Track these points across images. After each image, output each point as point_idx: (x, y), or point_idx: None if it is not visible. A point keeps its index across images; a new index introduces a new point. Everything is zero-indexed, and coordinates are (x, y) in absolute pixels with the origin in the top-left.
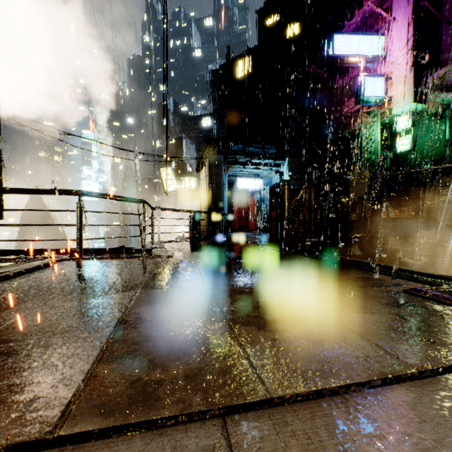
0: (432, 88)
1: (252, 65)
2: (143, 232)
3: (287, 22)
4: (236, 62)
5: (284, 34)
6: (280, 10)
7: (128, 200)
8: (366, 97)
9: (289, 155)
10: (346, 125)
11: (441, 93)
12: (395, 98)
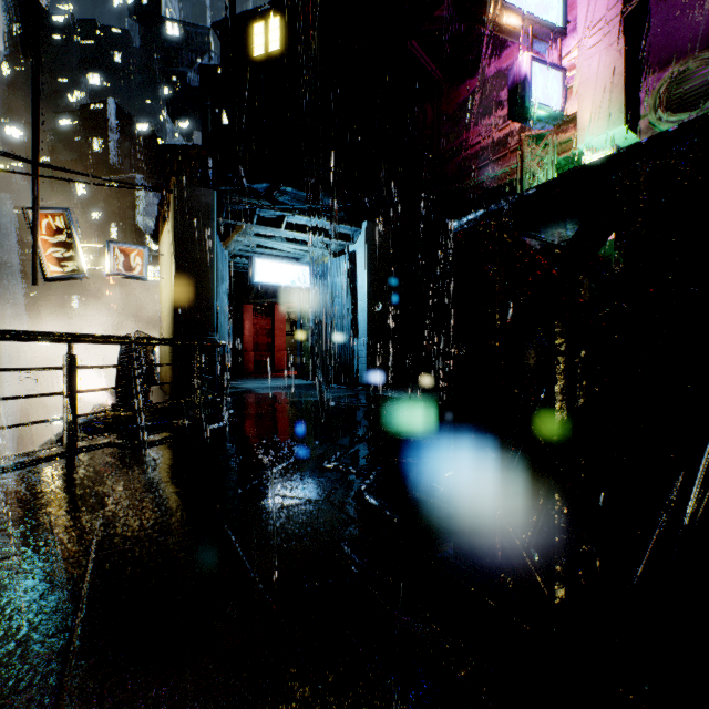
0: (652, 104)
1: (283, 35)
2: None
3: None
4: (249, 23)
5: None
6: None
7: None
8: (534, 104)
9: (368, 216)
10: (473, 171)
11: (671, 114)
12: (584, 116)
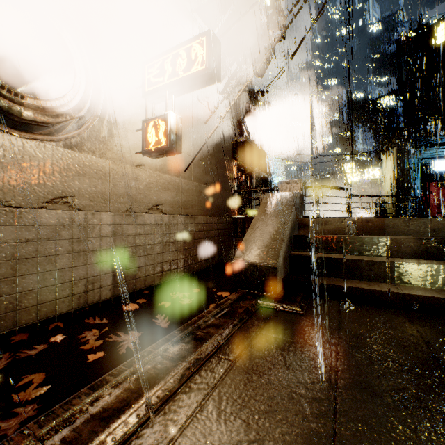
0: None
1: None
2: (349, 208)
3: None
4: (433, 29)
5: None
6: None
7: (341, 188)
8: None
9: None
10: None
11: None
12: None
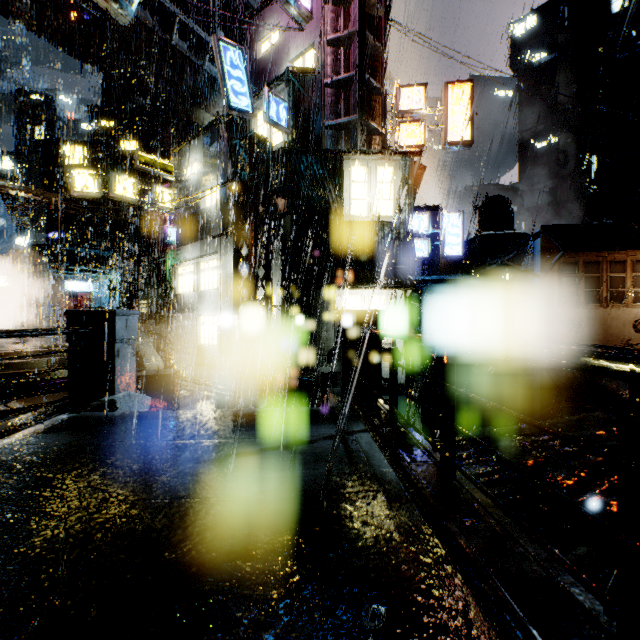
0: None
1: (82, 157)
2: None
3: (122, 135)
4: (60, 145)
5: (119, 145)
6: (114, 119)
7: None
8: (169, 241)
9: (117, 266)
10: (166, 249)
11: None
12: None
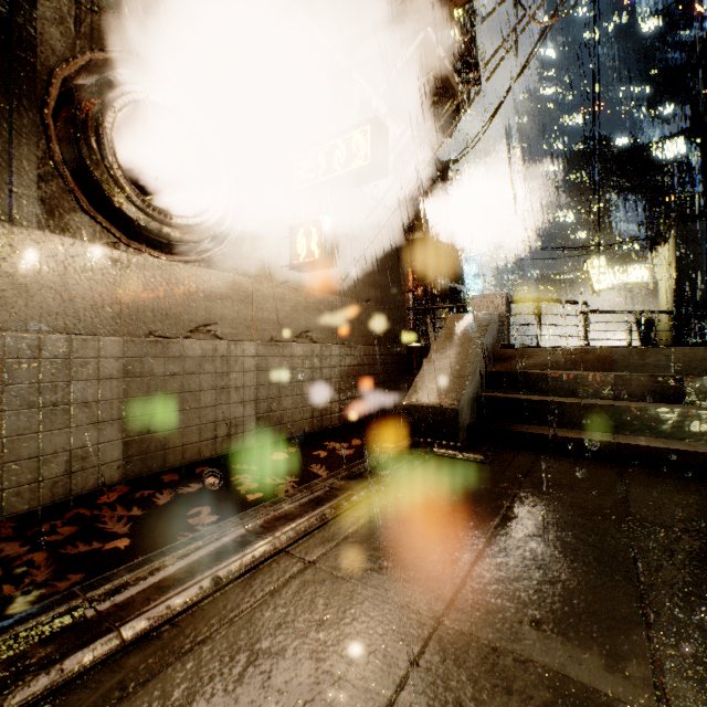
0: None
1: None
2: (585, 332)
3: None
4: None
5: None
6: None
7: (572, 302)
8: None
9: None
10: None
11: None
12: None
